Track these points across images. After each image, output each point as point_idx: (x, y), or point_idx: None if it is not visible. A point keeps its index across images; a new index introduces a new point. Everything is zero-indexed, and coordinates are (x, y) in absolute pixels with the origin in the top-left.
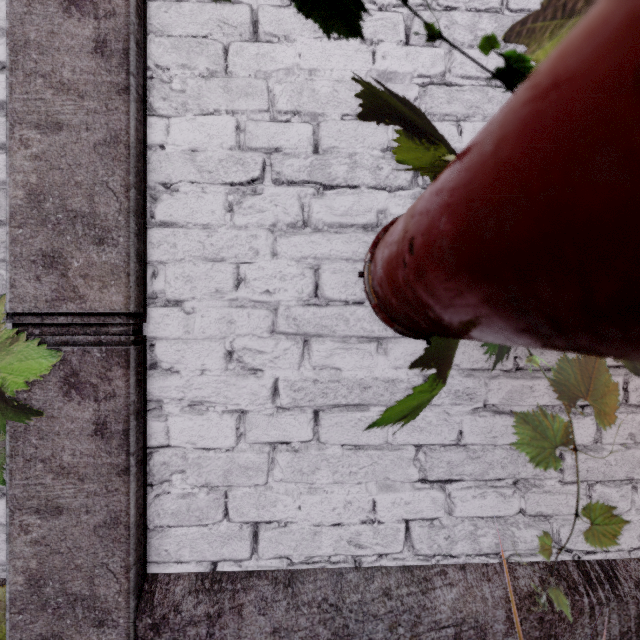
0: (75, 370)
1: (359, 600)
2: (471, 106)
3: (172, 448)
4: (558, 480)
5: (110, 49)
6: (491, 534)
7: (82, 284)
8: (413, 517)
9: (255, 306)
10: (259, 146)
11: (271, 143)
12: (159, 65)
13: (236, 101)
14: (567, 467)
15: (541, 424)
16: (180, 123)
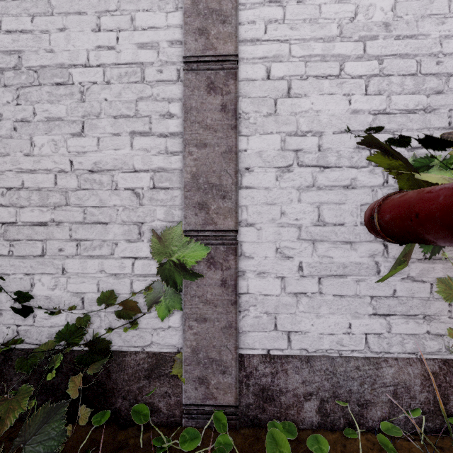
0: (212, 256)
1: (344, 370)
2: (400, 124)
3: (250, 294)
4: (448, 316)
5: (228, 109)
6: (411, 343)
7: (215, 217)
8: (369, 332)
9: (289, 226)
10: (291, 148)
11: (297, 147)
12: (244, 111)
13: (280, 127)
14: (452, 310)
15: (450, 279)
16: (253, 139)
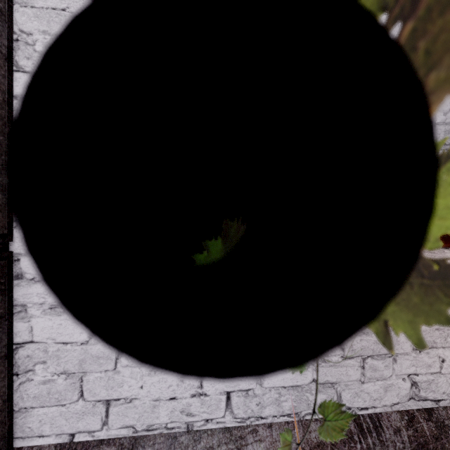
0: None
1: None
2: None
3: (35, 343)
4: (341, 356)
5: None
6: (291, 399)
7: None
8: (232, 389)
9: None
10: None
11: None
12: (24, 30)
13: None
14: (347, 346)
15: None
16: None
